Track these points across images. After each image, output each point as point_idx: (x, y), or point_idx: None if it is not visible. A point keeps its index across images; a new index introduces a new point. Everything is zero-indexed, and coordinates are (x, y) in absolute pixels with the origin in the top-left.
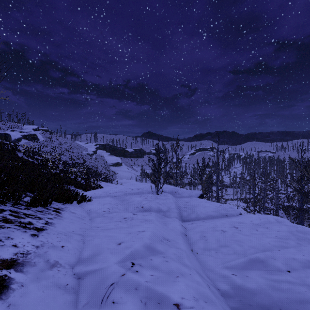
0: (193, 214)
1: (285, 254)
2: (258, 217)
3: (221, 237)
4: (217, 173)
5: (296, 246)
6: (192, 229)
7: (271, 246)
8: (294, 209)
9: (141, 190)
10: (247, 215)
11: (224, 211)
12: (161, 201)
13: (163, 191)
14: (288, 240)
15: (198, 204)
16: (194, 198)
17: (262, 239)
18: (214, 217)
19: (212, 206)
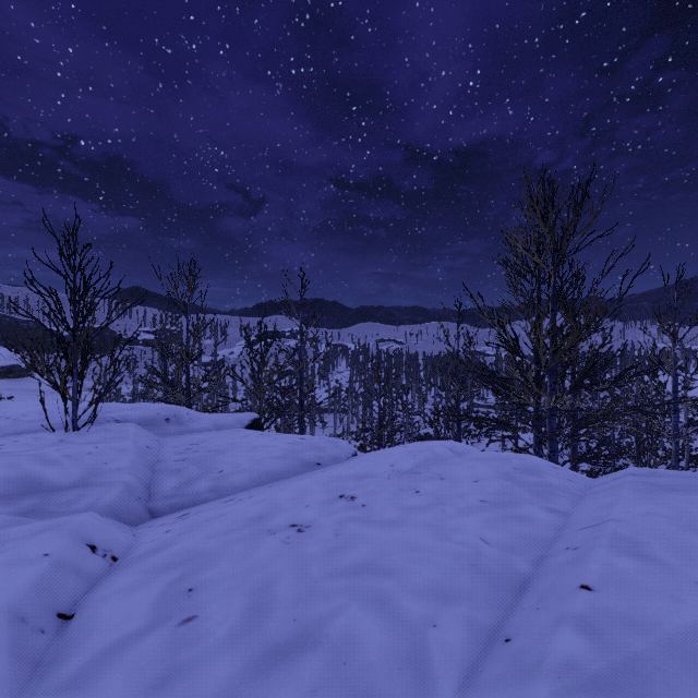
0: (204, 480)
1: (643, 609)
2: (407, 450)
3: (281, 567)
4: (301, 370)
5: (558, 524)
6: (148, 553)
7: (502, 556)
8: (474, 421)
9: (6, 423)
10: (373, 453)
11: (313, 453)
12: (65, 449)
13: (117, 418)
14: (521, 504)
15: (234, 444)
16: (227, 430)
17: (450, 525)
18: (279, 475)
19: (277, 442)
